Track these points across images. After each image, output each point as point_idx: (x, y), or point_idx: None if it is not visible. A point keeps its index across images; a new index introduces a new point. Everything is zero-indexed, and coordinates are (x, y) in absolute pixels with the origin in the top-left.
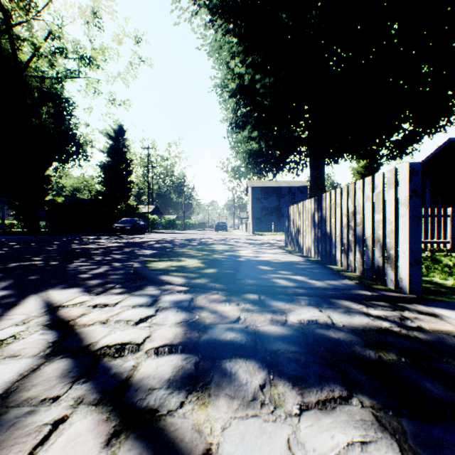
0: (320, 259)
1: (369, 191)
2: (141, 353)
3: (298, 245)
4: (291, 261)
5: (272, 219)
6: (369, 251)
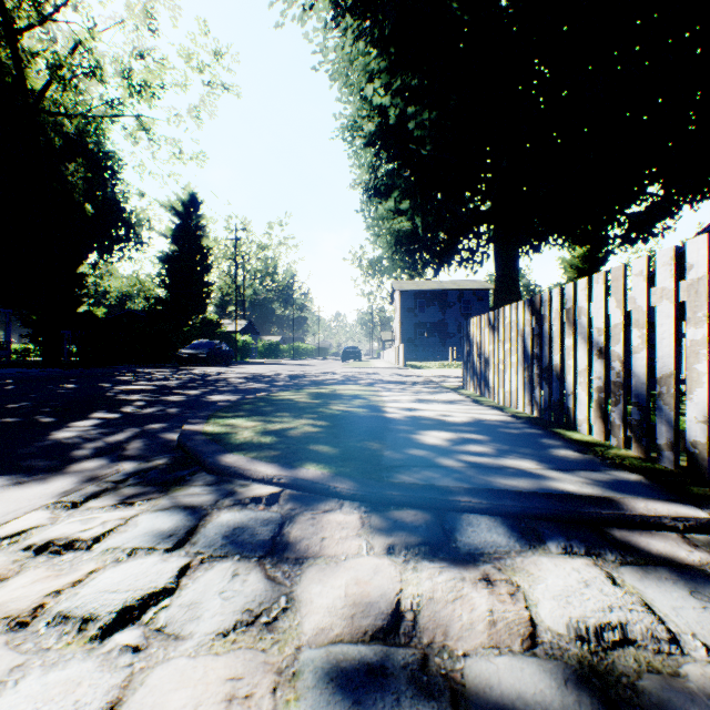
0: (539, 416)
1: (668, 278)
2: None
3: (488, 387)
4: (483, 419)
5: (433, 342)
6: (668, 407)
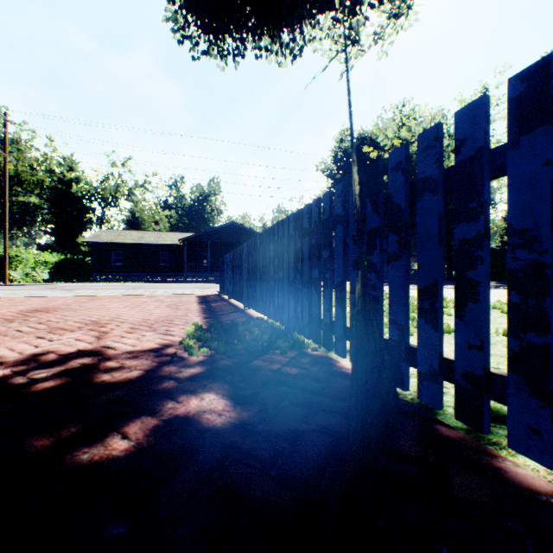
0: None
1: None
2: None
3: None
4: None
5: None
6: None
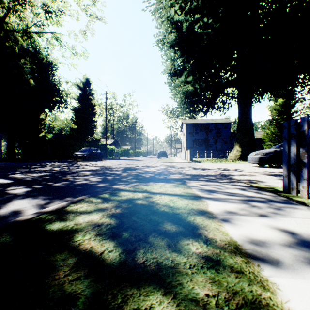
0: None
1: None
2: None
3: None
4: None
5: (202, 148)
6: None
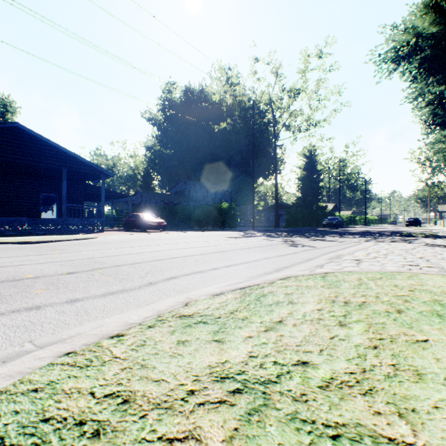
0: None
1: None
2: (424, 238)
3: None
4: None
5: None
6: None
